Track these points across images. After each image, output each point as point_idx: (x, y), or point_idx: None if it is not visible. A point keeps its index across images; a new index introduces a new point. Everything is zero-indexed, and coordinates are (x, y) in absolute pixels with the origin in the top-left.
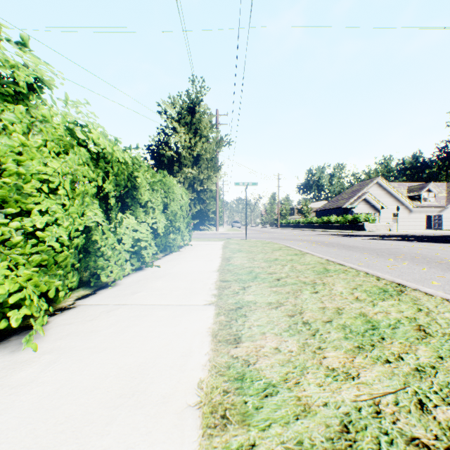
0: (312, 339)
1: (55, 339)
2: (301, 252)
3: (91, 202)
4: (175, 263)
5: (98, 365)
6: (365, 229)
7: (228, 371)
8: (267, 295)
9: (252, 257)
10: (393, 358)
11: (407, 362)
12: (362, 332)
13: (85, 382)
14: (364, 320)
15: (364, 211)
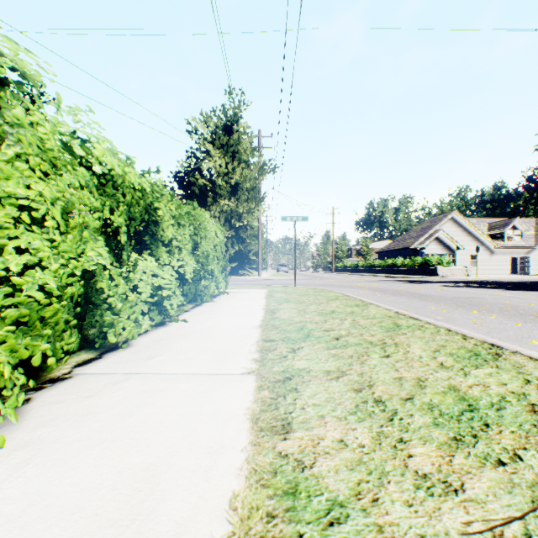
0: (390, 427)
1: (35, 426)
2: (364, 302)
3: (94, 238)
4: (207, 316)
5: (89, 468)
6: (437, 274)
7: (273, 479)
8: (324, 360)
9: (303, 309)
10: (507, 457)
11: (528, 464)
12: (457, 416)
13: (65, 499)
14: (456, 396)
15: (436, 252)
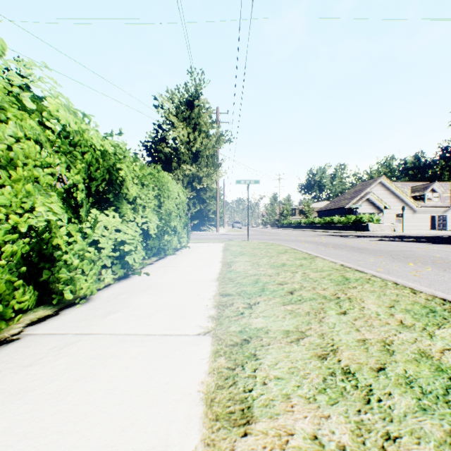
0: (369, 413)
1: None
2: (310, 255)
3: (45, 194)
4: (168, 269)
5: None
6: (369, 230)
7: None
8: (281, 318)
9: (256, 262)
10: None
11: None
12: (443, 395)
13: None
14: (432, 366)
15: (367, 211)
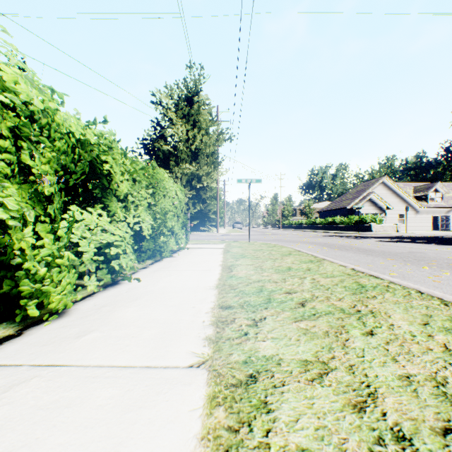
0: None
1: None
2: (316, 257)
3: None
4: (163, 274)
5: None
6: (372, 230)
7: None
8: (295, 341)
9: (260, 265)
10: None
11: None
12: None
13: None
14: None
15: (369, 211)
